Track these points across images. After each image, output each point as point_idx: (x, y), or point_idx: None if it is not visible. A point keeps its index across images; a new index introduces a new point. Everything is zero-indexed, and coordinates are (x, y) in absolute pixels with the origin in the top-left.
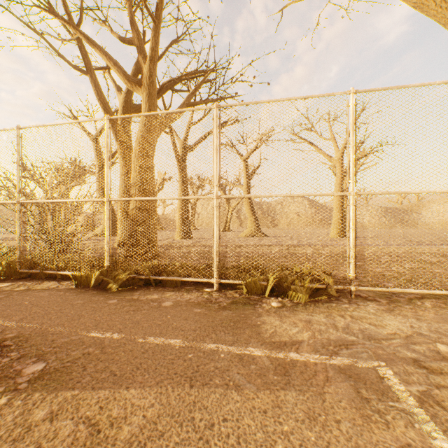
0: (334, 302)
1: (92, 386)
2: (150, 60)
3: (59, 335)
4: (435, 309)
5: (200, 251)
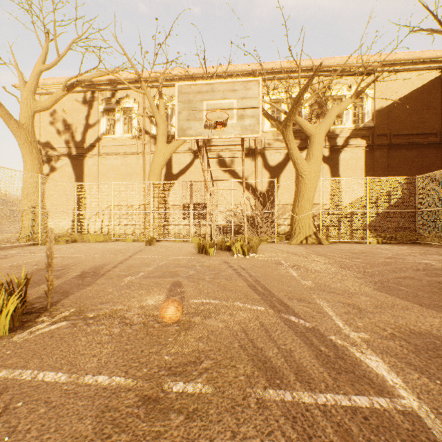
0: None
1: None
2: None
3: None
4: (18, 249)
5: None
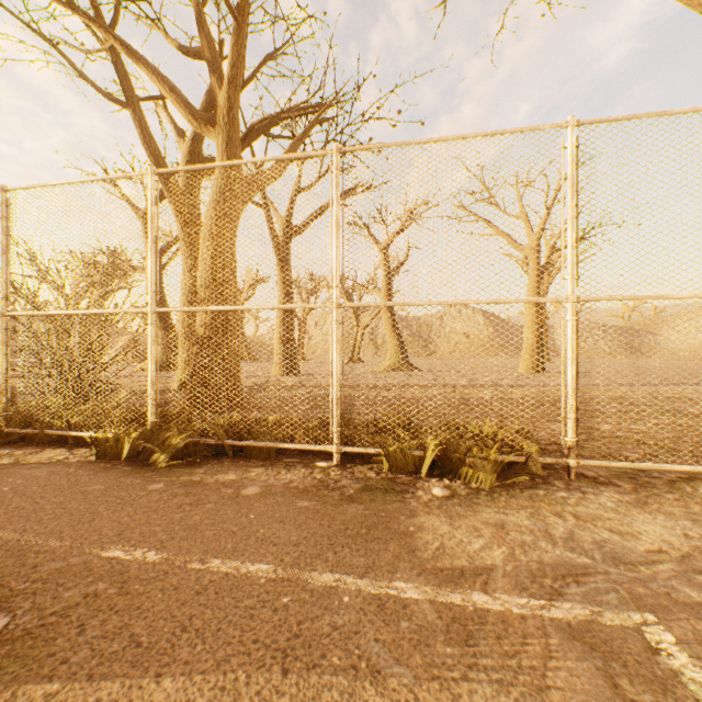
0: (541, 486)
1: (90, 671)
2: (229, 83)
3: (49, 555)
4: None
5: (312, 396)
